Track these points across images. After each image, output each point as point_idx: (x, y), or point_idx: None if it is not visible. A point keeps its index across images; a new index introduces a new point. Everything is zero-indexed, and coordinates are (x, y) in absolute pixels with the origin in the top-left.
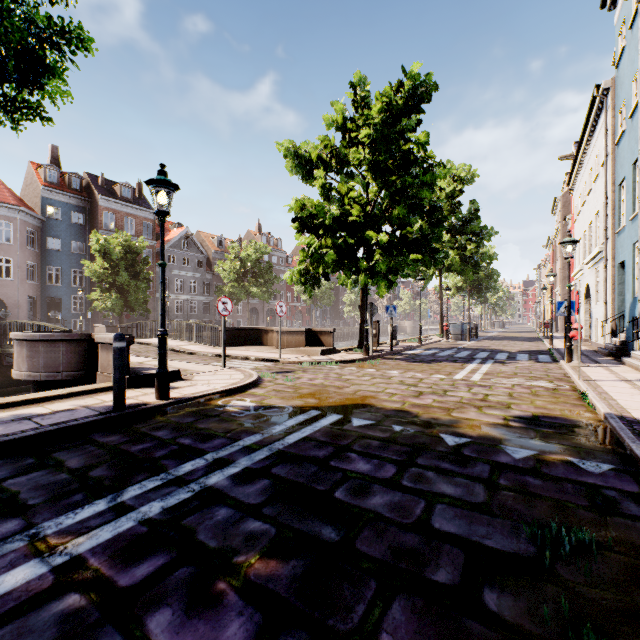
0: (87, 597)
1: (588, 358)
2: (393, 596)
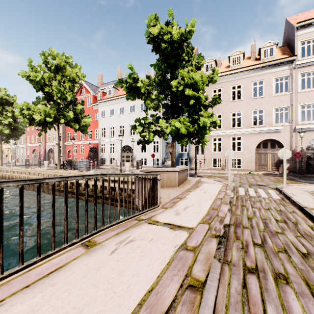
0: None
1: None
2: None
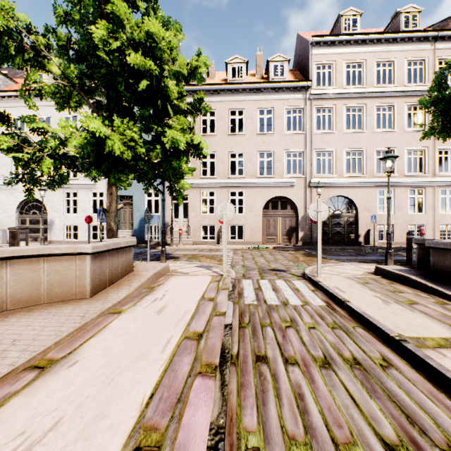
0: (395, 256)
1: (145, 245)
2: (361, 252)
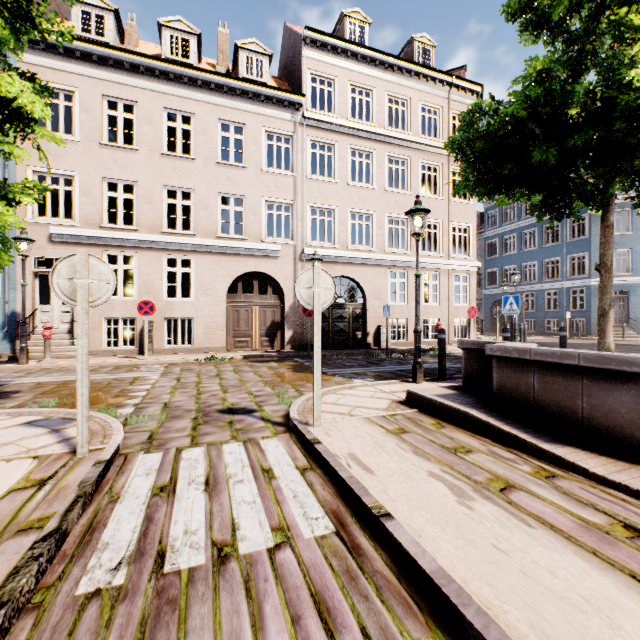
0: None
1: None
2: (372, 359)
